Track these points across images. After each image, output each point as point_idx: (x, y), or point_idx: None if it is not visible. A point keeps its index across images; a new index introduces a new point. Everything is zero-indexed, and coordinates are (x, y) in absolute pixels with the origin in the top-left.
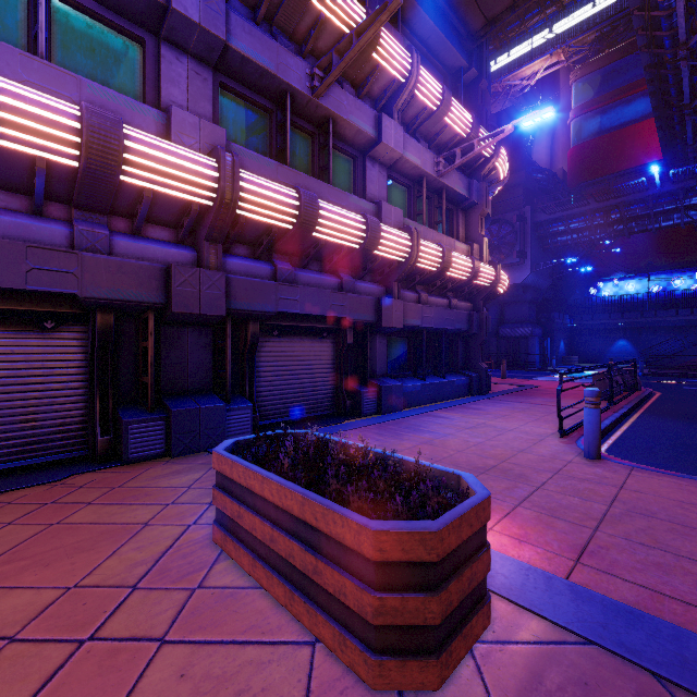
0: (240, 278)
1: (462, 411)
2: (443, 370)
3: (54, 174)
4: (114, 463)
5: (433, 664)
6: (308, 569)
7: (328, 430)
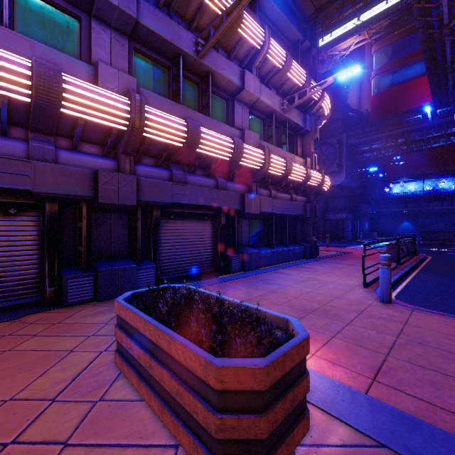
0: (146, 179)
1: (299, 269)
2: (287, 242)
3: (14, 107)
4: (58, 306)
5: None
6: (173, 391)
7: (207, 283)
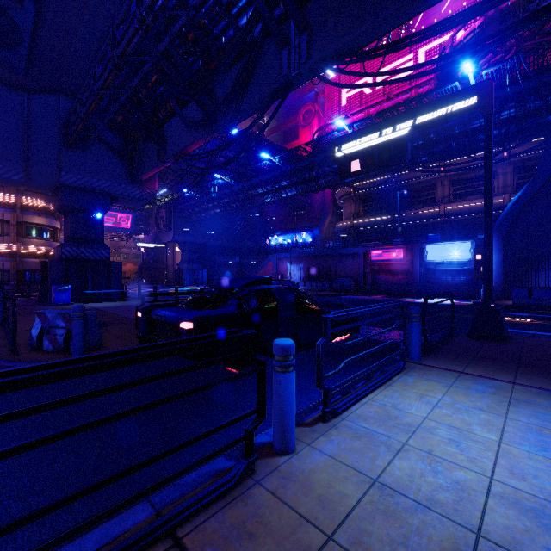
0: None
1: None
2: None
3: None
4: None
5: None
6: None
7: None
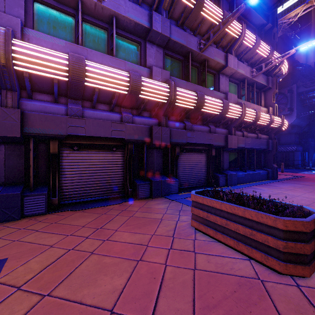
0: (174, 129)
1: (267, 186)
2: (254, 167)
3: (119, 97)
4: (134, 199)
5: (307, 268)
6: (247, 234)
7: None
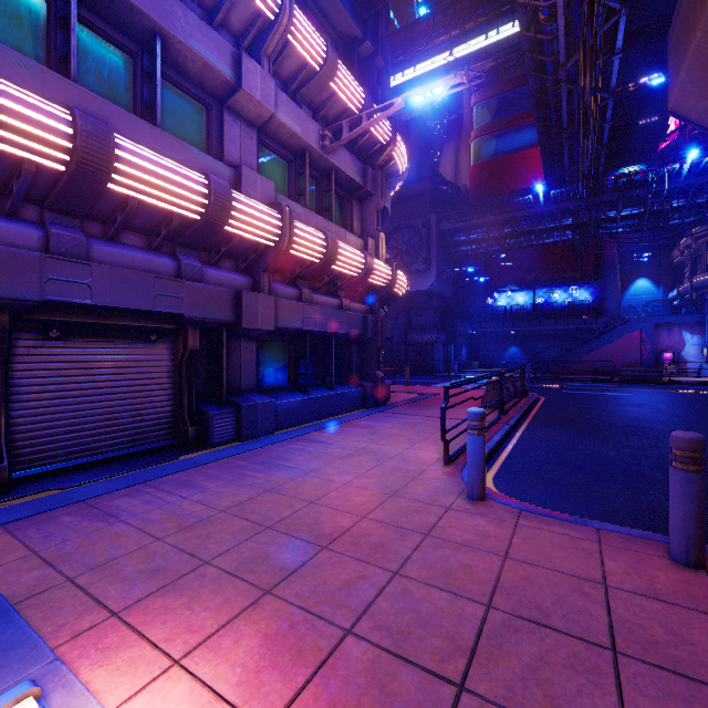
0: None
1: (346, 430)
2: (332, 381)
3: None
4: None
5: None
6: None
7: (138, 477)
